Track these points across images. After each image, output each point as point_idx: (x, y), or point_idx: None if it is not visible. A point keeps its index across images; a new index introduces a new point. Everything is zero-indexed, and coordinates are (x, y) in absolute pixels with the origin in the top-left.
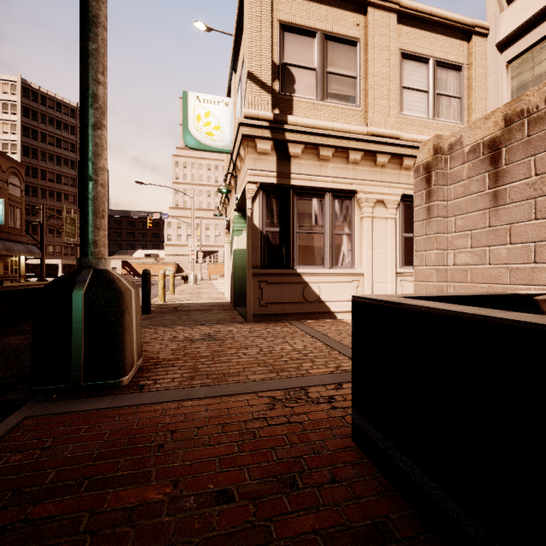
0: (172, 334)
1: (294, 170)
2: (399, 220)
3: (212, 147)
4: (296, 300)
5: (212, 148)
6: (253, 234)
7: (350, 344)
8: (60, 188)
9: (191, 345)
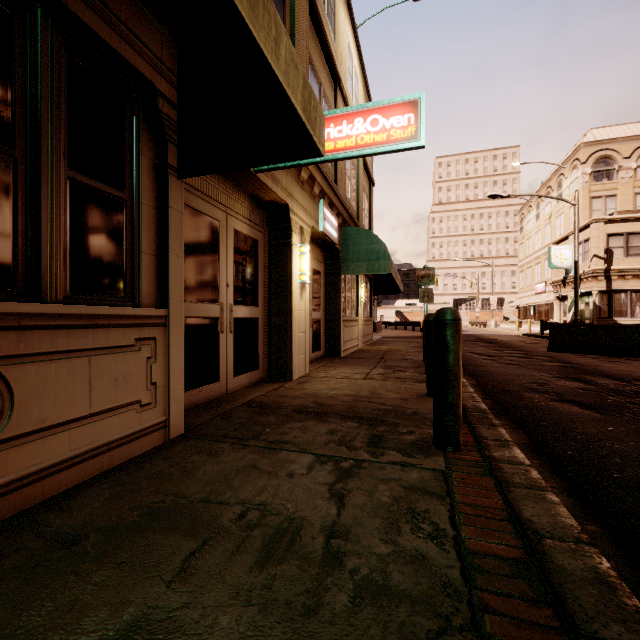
0: None
1: (613, 284)
2: None
3: (562, 267)
4: None
5: (562, 268)
6: (595, 307)
7: None
8: None
9: None
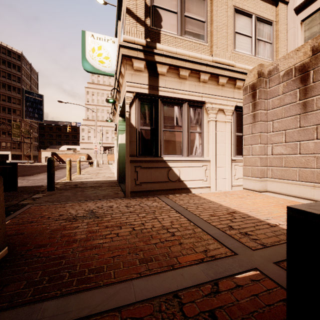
0: (60, 212)
1: (161, 84)
2: (233, 123)
3: (103, 71)
4: (163, 180)
5: (103, 72)
6: (131, 131)
7: (208, 219)
8: (10, 106)
9: (71, 225)
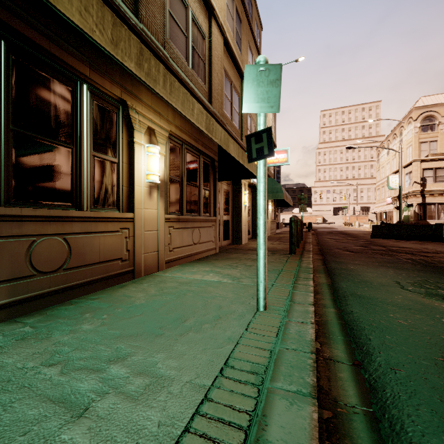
0: None
1: (426, 199)
2: None
3: (396, 188)
4: None
5: (396, 189)
6: (415, 213)
7: None
8: None
9: None
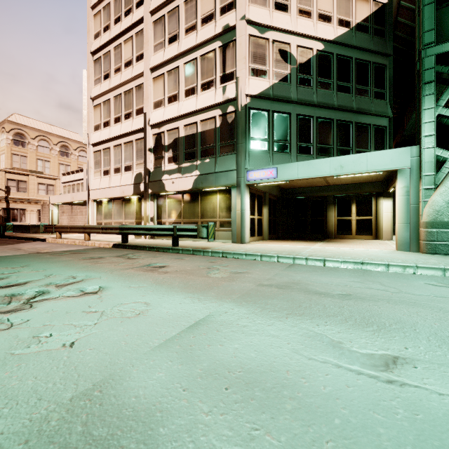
0: None
1: (11, 205)
2: (38, 214)
3: None
4: None
5: None
6: (1, 216)
7: None
8: None
9: None
